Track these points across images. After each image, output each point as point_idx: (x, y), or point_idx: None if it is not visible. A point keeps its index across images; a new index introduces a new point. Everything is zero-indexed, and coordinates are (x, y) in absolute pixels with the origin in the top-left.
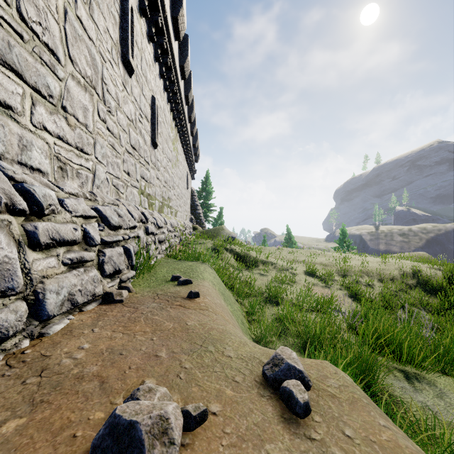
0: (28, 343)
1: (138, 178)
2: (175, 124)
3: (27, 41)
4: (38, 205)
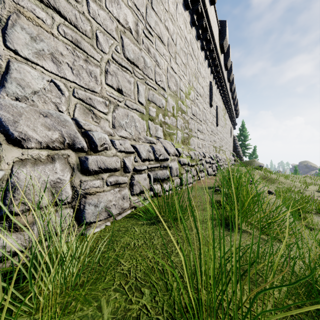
0: (207, 177)
1: (212, 141)
2: (224, 106)
3: (199, 123)
4: (205, 156)
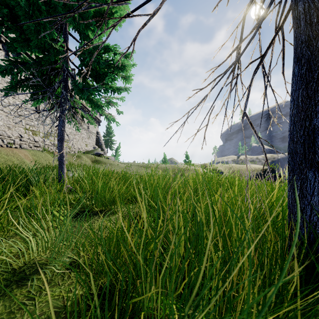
0: None
1: (24, 124)
2: None
3: None
4: None
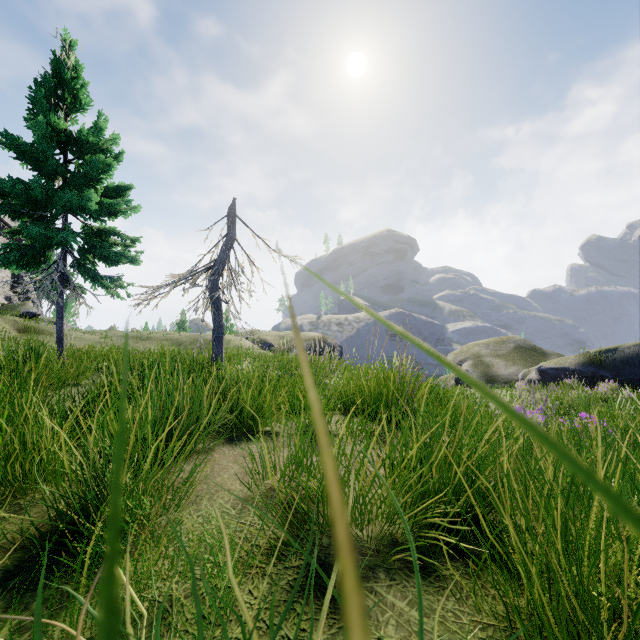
0: None
1: None
2: None
3: None
4: None
